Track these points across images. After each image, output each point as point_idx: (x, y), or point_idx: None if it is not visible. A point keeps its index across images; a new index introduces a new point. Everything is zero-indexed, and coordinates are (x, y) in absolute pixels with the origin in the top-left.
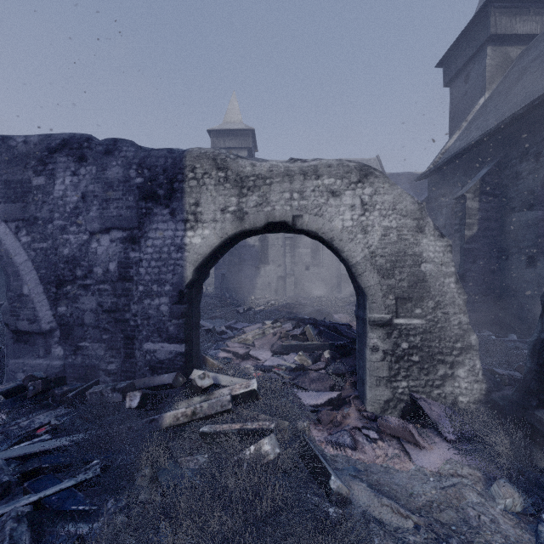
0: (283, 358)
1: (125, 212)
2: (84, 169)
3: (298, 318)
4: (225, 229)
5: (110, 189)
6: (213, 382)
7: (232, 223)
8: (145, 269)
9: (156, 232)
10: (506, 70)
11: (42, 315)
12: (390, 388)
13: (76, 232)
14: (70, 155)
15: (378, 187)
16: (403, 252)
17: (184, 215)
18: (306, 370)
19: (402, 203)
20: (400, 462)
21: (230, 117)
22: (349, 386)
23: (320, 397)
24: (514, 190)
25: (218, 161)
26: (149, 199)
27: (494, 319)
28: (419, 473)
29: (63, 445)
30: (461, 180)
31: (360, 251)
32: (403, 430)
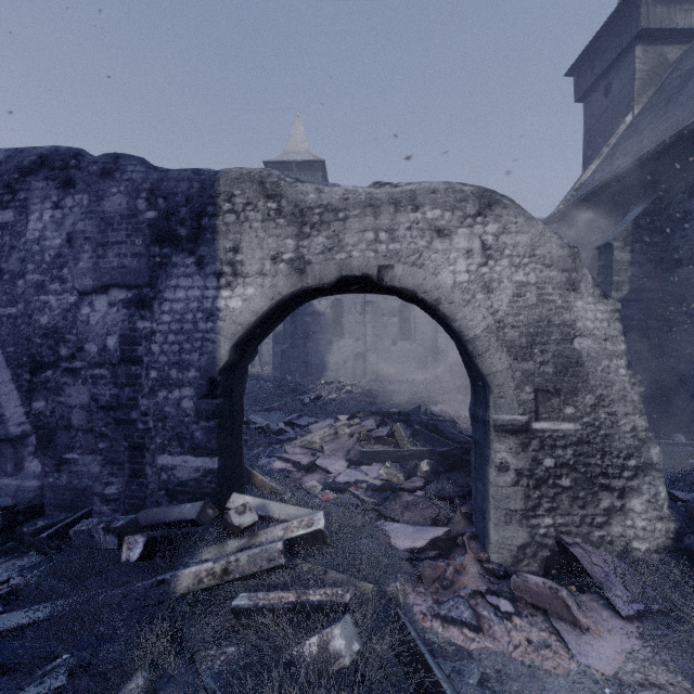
0: (363, 470)
1: (130, 261)
2: (71, 199)
3: (384, 412)
4: (278, 286)
5: (109, 228)
6: (260, 514)
7: (288, 277)
8: (160, 345)
9: (176, 291)
10: (661, 78)
11: (10, 414)
12: (527, 528)
13: (59, 291)
14: (50, 179)
15: (508, 222)
16: (546, 321)
17: (217, 266)
18: (396, 489)
19: (545, 246)
20: (553, 657)
21: (293, 145)
22: (461, 517)
23: (418, 535)
24: (681, 236)
25: (268, 185)
26: (165, 242)
27: (651, 412)
28: (586, 678)
29: (17, 626)
30: (604, 224)
31: (481, 319)
32: (552, 599)
